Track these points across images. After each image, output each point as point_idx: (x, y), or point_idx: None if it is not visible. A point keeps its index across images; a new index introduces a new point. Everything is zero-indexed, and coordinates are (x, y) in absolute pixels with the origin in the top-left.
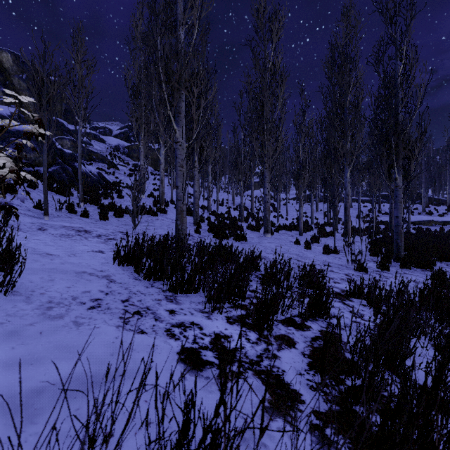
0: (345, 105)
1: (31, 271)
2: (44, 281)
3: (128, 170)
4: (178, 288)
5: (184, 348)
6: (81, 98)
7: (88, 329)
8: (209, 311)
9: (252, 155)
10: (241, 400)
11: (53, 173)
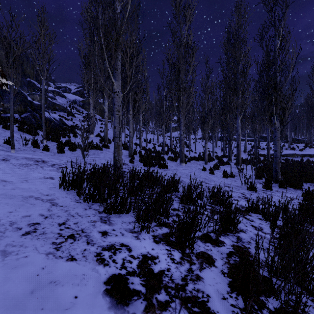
0: (237, 71)
1: None
2: None
3: (82, 117)
4: (111, 210)
5: (112, 275)
6: (44, 61)
7: (14, 259)
8: (138, 231)
9: (171, 107)
10: None
11: (24, 118)
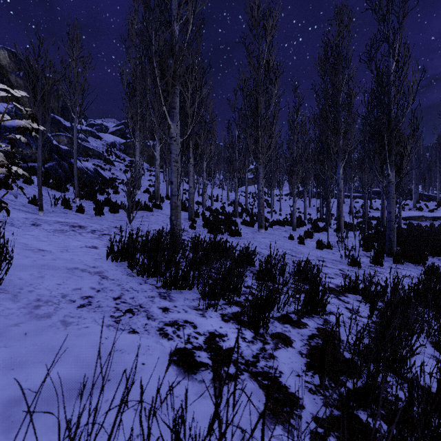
0: (338, 102)
1: (21, 268)
2: (34, 278)
3: (124, 166)
4: (172, 285)
5: (177, 348)
6: (77, 94)
7: (76, 329)
8: (203, 309)
9: (246, 151)
10: (237, 406)
11: (49, 169)
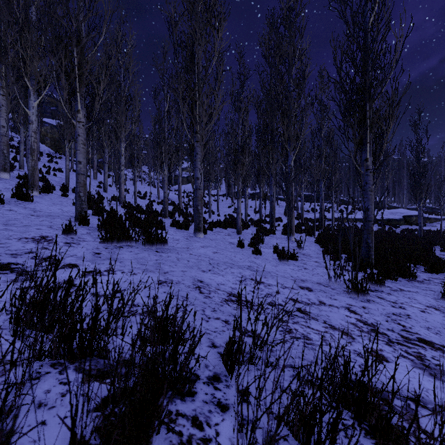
0: (291, 77)
1: None
2: None
3: None
4: None
5: None
6: None
7: None
8: None
9: (179, 140)
10: None
11: None
